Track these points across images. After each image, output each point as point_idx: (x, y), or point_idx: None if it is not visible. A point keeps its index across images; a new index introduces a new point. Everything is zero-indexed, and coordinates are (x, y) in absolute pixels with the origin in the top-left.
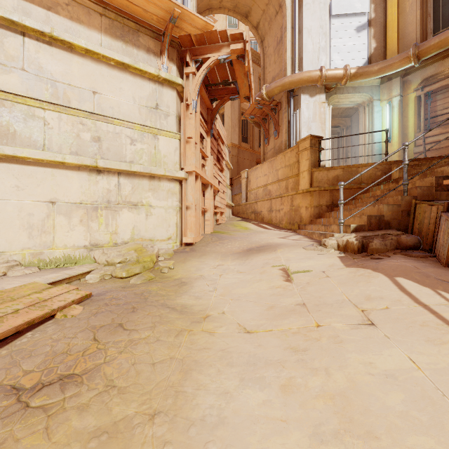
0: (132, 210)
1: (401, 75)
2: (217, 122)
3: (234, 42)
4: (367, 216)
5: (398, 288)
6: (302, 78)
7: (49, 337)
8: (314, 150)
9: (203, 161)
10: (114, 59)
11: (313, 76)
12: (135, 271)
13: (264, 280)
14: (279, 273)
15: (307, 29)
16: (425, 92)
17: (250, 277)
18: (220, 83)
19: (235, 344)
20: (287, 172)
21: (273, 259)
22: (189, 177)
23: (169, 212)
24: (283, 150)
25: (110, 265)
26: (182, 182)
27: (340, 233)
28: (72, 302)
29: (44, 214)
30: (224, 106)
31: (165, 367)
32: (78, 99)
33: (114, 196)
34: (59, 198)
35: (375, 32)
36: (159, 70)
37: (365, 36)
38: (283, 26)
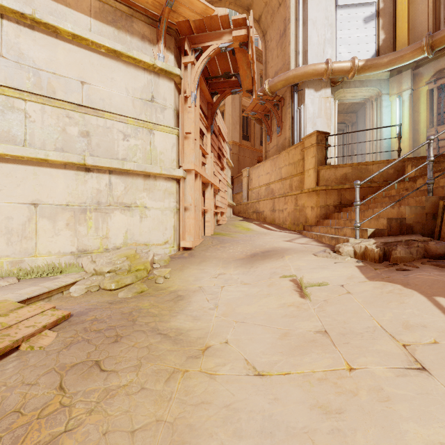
0: (125, 212)
1: (412, 67)
2: (218, 118)
3: (237, 28)
4: (387, 219)
5: (442, 313)
6: (307, 72)
7: (3, 383)
8: (321, 147)
9: (202, 158)
10: (105, 45)
11: (319, 69)
12: (126, 281)
13: (273, 296)
14: (290, 287)
15: (312, 20)
16: (438, 85)
17: (257, 290)
18: (221, 75)
19: (243, 396)
20: (291, 170)
21: (281, 268)
22: (188, 176)
23: (166, 214)
24: (286, 147)
25: (98, 274)
26: (180, 181)
27: (356, 238)
28: (44, 327)
29: (25, 217)
30: (224, 103)
31: (148, 439)
32: (65, 89)
33: (105, 197)
34: (42, 199)
35: (384, 23)
36: (155, 59)
37: (373, 27)
38: (286, 18)
